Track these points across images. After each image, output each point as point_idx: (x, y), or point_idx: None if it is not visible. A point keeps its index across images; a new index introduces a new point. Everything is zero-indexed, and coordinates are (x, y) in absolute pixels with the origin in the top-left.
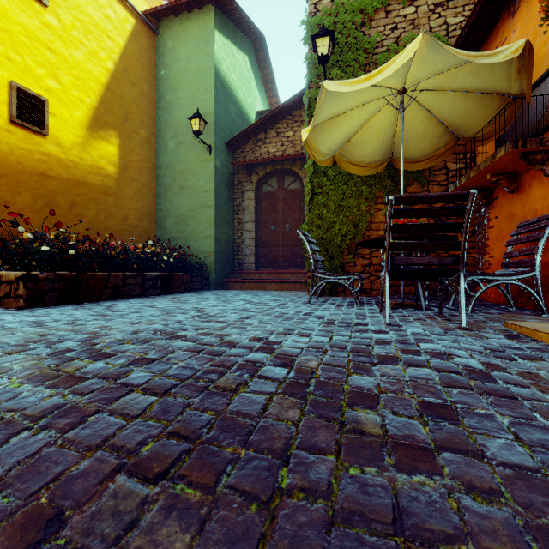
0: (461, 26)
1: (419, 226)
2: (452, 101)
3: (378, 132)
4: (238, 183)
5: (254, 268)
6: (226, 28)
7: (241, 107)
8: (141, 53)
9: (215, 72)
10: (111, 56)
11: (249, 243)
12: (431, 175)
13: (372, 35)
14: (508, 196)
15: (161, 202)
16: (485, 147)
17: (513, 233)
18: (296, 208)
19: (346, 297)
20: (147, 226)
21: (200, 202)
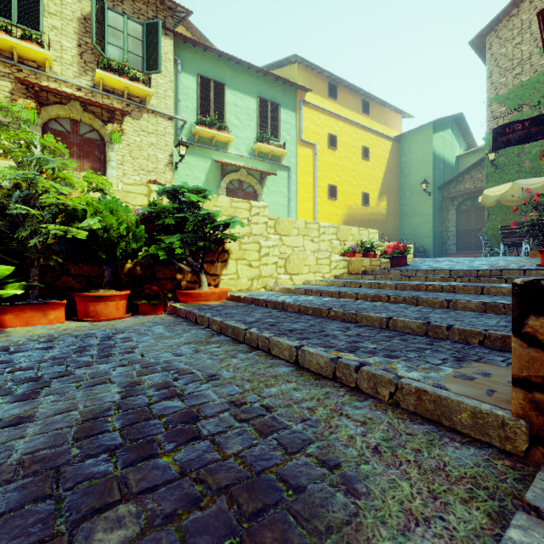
0: None
1: (510, 232)
2: None
3: (518, 190)
4: (445, 206)
5: (455, 251)
6: (438, 127)
7: (446, 162)
8: (393, 155)
9: (432, 155)
10: (384, 165)
11: (452, 238)
12: None
13: None
14: None
15: (402, 222)
16: None
17: None
18: (483, 217)
19: None
20: (396, 234)
21: (424, 220)
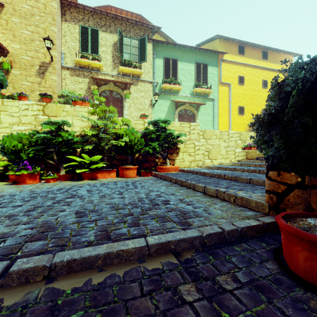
0: None
1: None
2: None
3: None
4: None
5: None
6: None
7: None
8: None
9: None
10: None
11: None
12: None
13: None
14: None
15: None
16: None
17: None
18: None
19: None
20: None
21: None
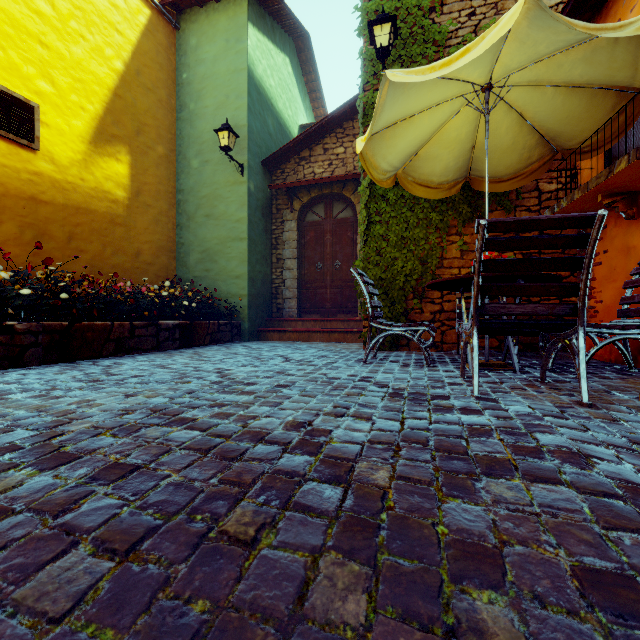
0: (558, 9)
1: (520, 262)
2: (552, 100)
3: (453, 143)
4: (277, 210)
5: (296, 314)
6: (263, 22)
7: (280, 119)
8: (157, 52)
9: (249, 75)
10: (120, 54)
11: (290, 283)
12: (519, 198)
13: (444, 23)
14: (622, 223)
15: (183, 234)
16: (597, 159)
17: (633, 272)
18: (347, 242)
19: (411, 352)
20: (166, 264)
21: (230, 234)
